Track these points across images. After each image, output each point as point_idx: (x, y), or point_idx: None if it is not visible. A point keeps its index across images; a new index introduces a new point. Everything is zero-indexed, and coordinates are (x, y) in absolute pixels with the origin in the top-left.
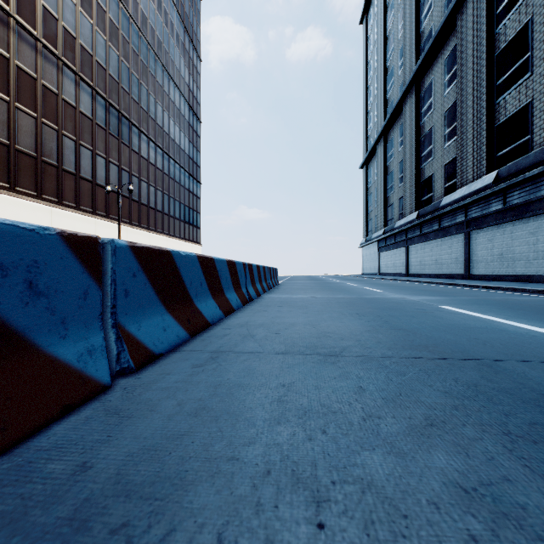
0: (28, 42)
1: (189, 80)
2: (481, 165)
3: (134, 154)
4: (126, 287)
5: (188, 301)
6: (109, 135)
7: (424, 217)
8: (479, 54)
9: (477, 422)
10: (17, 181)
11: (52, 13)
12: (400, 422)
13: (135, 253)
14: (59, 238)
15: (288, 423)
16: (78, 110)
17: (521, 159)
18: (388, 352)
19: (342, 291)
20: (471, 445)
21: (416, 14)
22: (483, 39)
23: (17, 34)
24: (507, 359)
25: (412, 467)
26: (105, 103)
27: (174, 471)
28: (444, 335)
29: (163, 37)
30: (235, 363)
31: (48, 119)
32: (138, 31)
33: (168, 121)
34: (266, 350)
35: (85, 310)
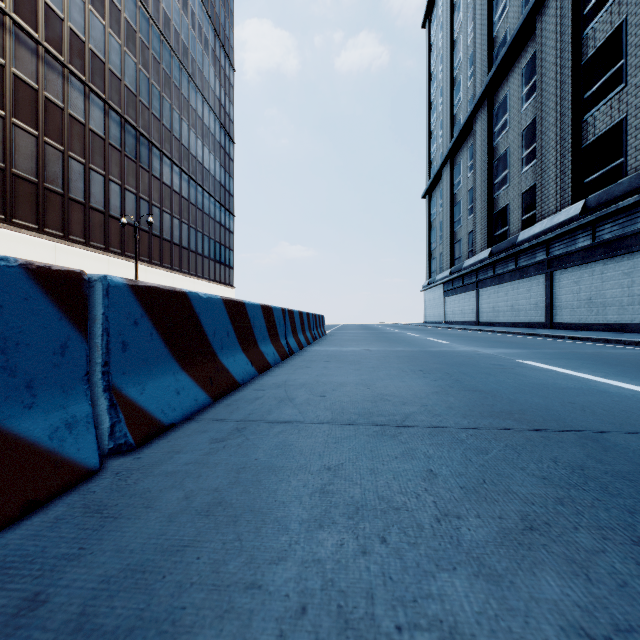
0: (27, 46)
1: (221, 93)
2: (565, 193)
3: (155, 180)
4: (124, 339)
5: (210, 355)
6: (124, 158)
7: (498, 255)
8: (563, 62)
9: (593, 523)
10: (14, 211)
11: (56, 11)
12: (488, 525)
13: (137, 294)
14: (22, 272)
15: (334, 527)
16: (88, 127)
17: (613, 186)
18: (462, 421)
19: (401, 343)
20: (591, 562)
21: (489, 15)
22: (568, 44)
23: (14, 36)
24: (615, 430)
25: (512, 599)
26: (120, 119)
27: (166, 608)
28: (530, 398)
29: (189, 42)
30: (266, 436)
31: (52, 138)
32: (159, 34)
33: (195, 141)
34: (307, 419)
35: (63, 369)
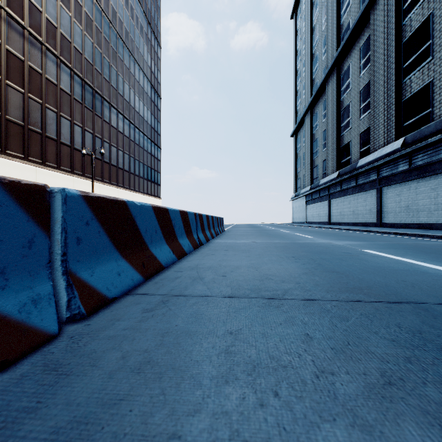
0: (17, 30)
1: (151, 64)
2: (391, 133)
3: (106, 124)
4: (78, 235)
5: (143, 247)
6: (84, 108)
7: (343, 176)
8: (389, 42)
9: (436, 378)
10: (7, 145)
11: (37, 6)
12: (356, 380)
13: (88, 202)
14: None
15: (237, 382)
16: (59, 87)
17: (424, 128)
18: (326, 295)
19: (277, 237)
20: (441, 413)
21: (337, 10)
22: (392, 30)
23: (7, 23)
24: (439, 302)
25: None
26: (82, 81)
27: None
28: (373, 277)
29: (130, 28)
30: (184, 307)
31: (34, 94)
32: (109, 22)
33: (134, 97)
34: (214, 293)
35: (30, 259)
